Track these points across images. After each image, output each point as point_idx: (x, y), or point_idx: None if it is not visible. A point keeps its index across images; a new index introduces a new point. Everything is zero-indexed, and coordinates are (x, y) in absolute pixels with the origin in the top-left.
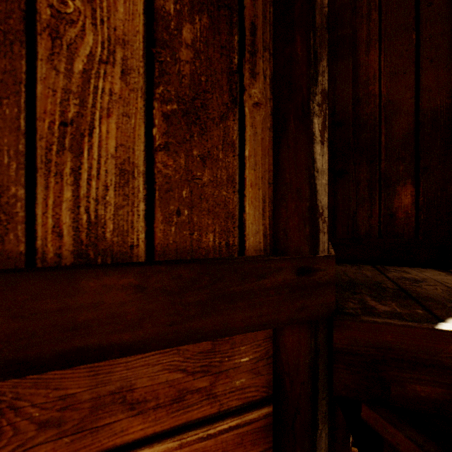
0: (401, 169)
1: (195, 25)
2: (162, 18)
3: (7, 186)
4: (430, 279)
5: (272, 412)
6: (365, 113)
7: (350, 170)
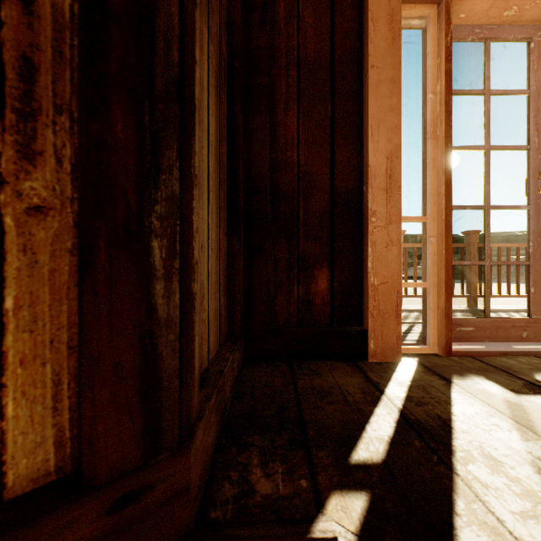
0: (318, 250)
1: None
2: None
3: None
4: (336, 387)
5: None
6: (284, 181)
7: (268, 248)
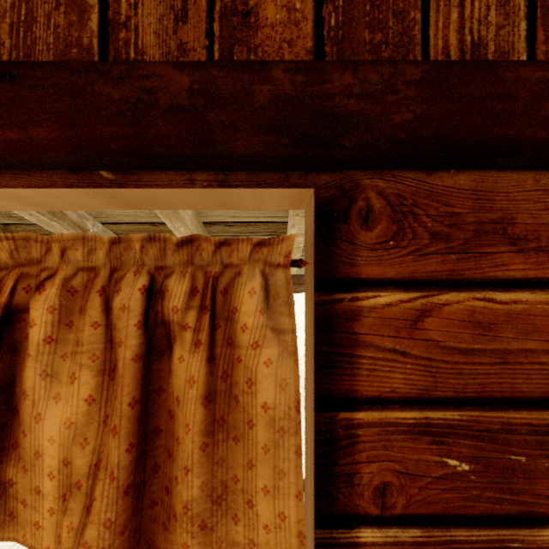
0: None
1: None
2: None
3: (407, 12)
4: None
5: None
6: None
7: None
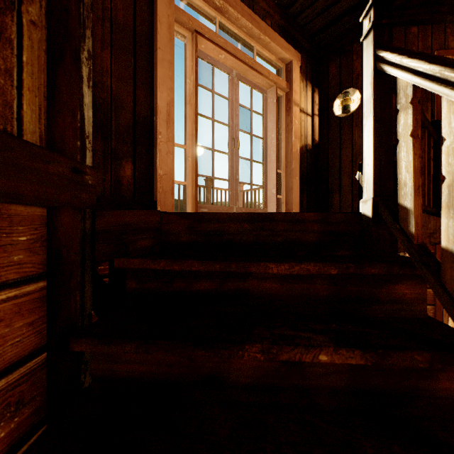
0: (125, 149)
1: None
2: None
3: None
4: None
5: (48, 285)
6: (101, 97)
7: None
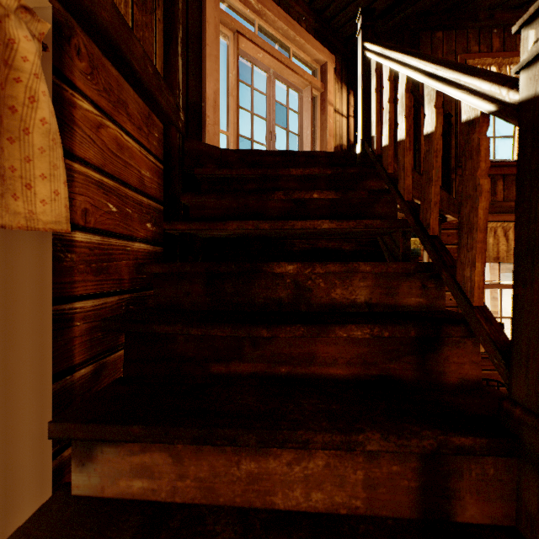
0: None
1: None
2: None
3: None
4: None
5: (164, 169)
6: None
7: None
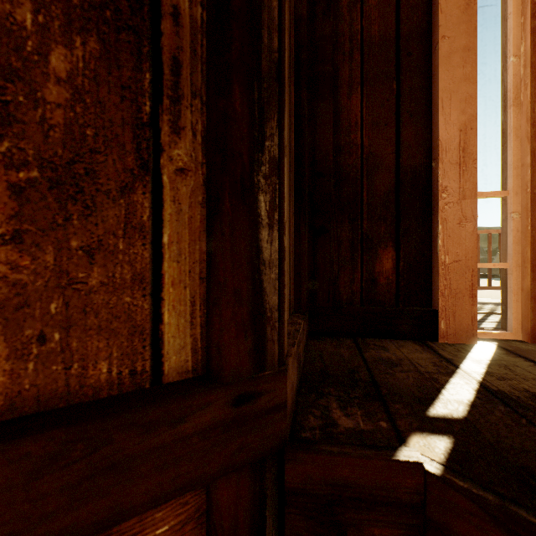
0: (383, 230)
1: (74, 50)
2: (9, 31)
3: None
4: (406, 360)
5: None
6: (347, 164)
7: (331, 228)
